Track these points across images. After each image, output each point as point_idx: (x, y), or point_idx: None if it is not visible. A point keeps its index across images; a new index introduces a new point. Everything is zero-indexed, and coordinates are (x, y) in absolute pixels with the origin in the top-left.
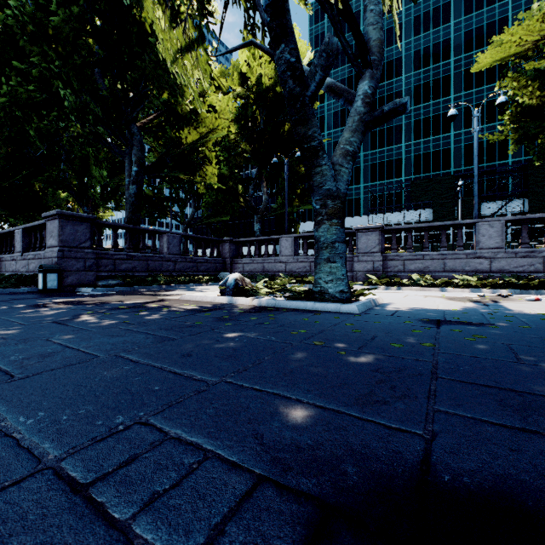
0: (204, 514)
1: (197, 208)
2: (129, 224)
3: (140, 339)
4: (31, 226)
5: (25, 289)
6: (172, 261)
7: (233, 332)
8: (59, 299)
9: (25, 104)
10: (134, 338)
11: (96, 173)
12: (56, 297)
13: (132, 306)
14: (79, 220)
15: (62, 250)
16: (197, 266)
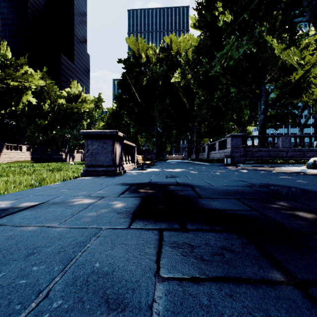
0: (254, 183)
1: (311, 113)
2: (260, 134)
3: (255, 175)
4: (221, 141)
5: (220, 164)
6: (284, 151)
7: (287, 177)
8: (232, 167)
9: (220, 97)
10: (253, 174)
11: (244, 111)
12: (231, 166)
13: (257, 170)
14: (238, 137)
15: (232, 149)
16: (304, 154)
